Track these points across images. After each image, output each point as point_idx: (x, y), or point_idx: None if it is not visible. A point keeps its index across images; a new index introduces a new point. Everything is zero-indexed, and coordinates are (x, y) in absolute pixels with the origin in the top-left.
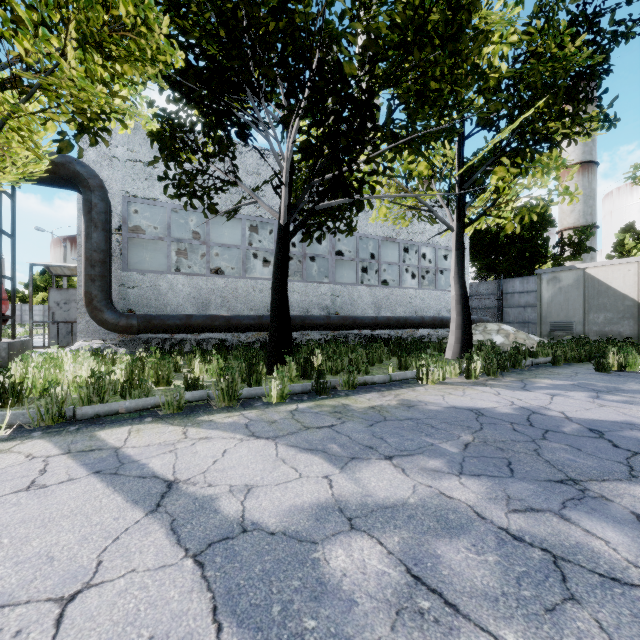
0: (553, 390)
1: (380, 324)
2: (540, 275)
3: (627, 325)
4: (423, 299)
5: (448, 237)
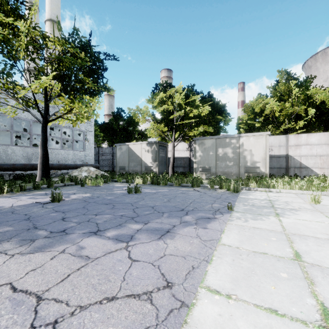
0: (23, 196)
1: (17, 168)
2: (116, 146)
3: (139, 167)
4: (64, 155)
5: (81, 125)
